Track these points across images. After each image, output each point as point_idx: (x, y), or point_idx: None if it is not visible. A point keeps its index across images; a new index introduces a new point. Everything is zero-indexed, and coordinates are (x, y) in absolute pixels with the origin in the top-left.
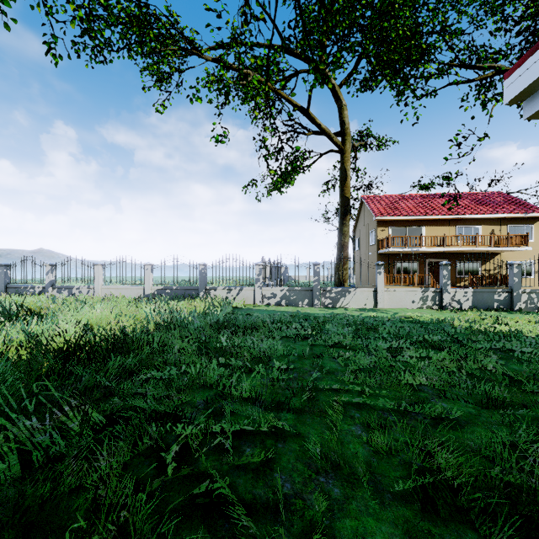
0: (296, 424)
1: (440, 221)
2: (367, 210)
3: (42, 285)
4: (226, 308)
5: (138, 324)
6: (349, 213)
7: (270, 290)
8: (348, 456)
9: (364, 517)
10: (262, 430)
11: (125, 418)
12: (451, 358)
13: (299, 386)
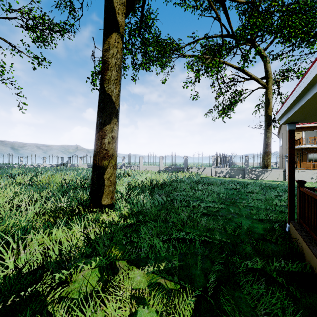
0: (227, 207)
1: None
2: None
3: (120, 165)
4: (198, 176)
5: (166, 179)
6: (271, 125)
7: (220, 169)
8: (241, 213)
9: (241, 219)
10: (215, 206)
11: (176, 199)
12: None
13: (229, 200)
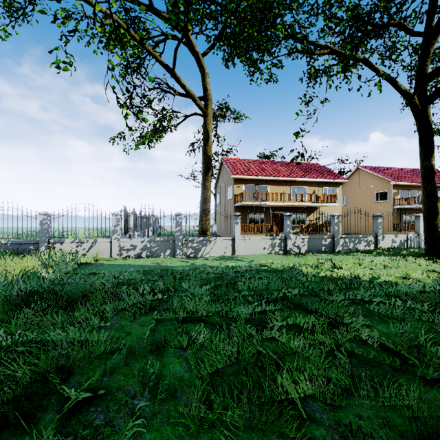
0: None
1: (280, 182)
2: (226, 169)
3: None
4: (64, 267)
5: None
6: (210, 170)
7: (129, 241)
8: None
9: None
10: None
11: None
12: (319, 323)
13: None
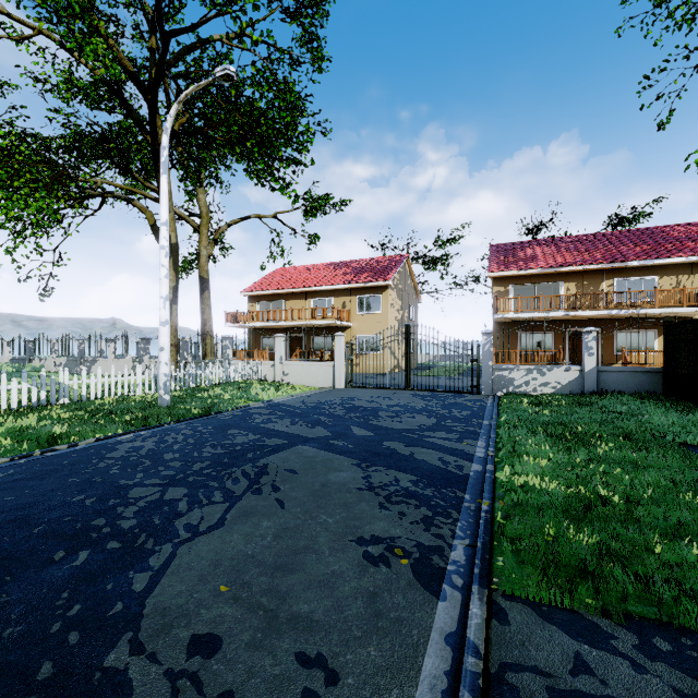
0: None
1: (298, 295)
2: None
3: None
4: None
5: None
6: (205, 291)
7: (59, 360)
8: None
9: None
10: None
11: None
12: None
13: None
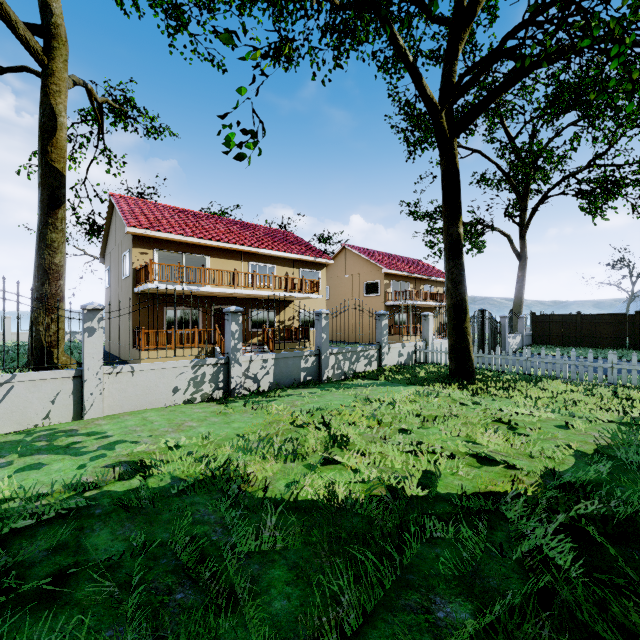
0: None
1: (230, 253)
2: (120, 217)
3: None
4: None
5: None
6: (63, 204)
7: None
8: None
9: None
10: None
11: None
12: None
13: None
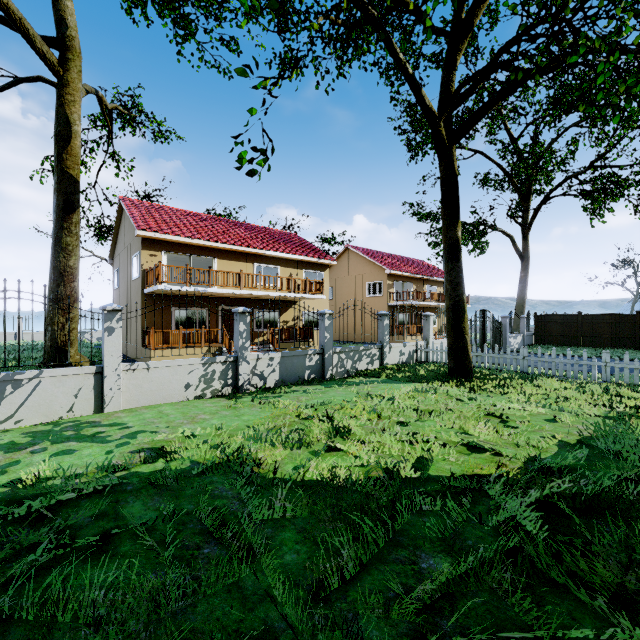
0: None
1: (236, 254)
2: (129, 220)
3: None
4: None
5: None
6: (77, 209)
7: None
8: None
9: None
10: None
11: None
12: None
13: None
